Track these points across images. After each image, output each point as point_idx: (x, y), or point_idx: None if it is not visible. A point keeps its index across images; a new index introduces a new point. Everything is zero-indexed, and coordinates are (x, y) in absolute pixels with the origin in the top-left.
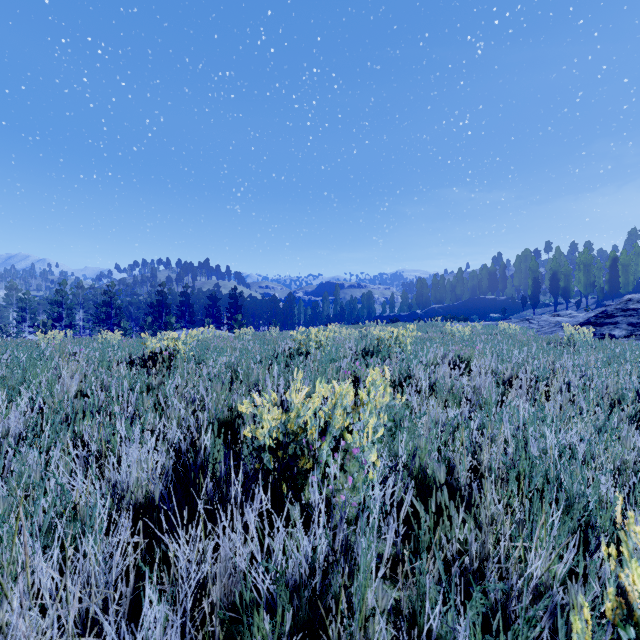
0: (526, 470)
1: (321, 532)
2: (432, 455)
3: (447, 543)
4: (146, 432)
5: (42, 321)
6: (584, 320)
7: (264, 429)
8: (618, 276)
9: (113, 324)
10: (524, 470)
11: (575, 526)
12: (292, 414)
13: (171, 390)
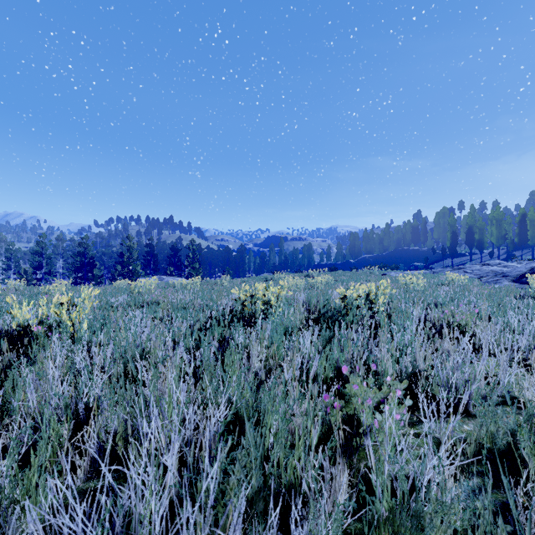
0: None
1: None
2: None
3: None
4: None
5: (23, 269)
6: (529, 270)
7: None
8: (527, 230)
9: (87, 271)
10: None
11: None
12: None
13: None
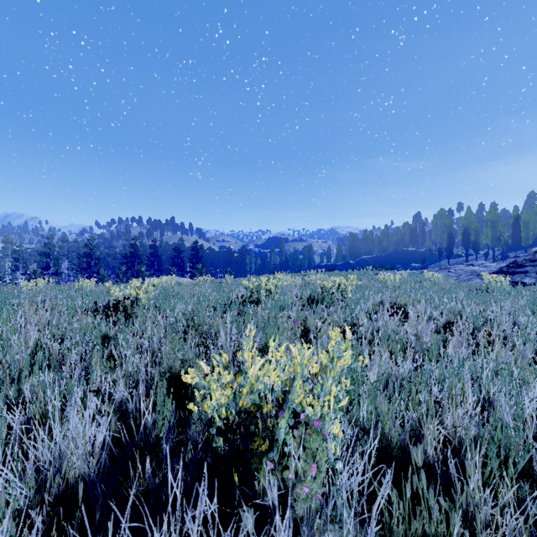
0: (502, 441)
1: None
2: (397, 423)
3: None
4: (92, 391)
5: (32, 270)
6: (497, 269)
7: (212, 402)
8: (520, 231)
9: (93, 272)
10: (499, 441)
11: None
12: (244, 391)
13: (124, 343)
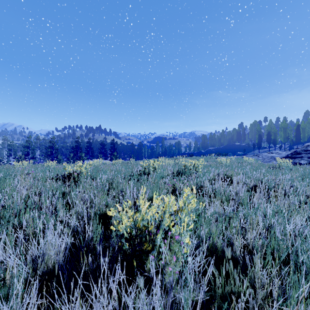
0: (275, 246)
1: (157, 304)
2: (220, 237)
3: (232, 295)
4: (58, 221)
5: (19, 155)
6: (285, 155)
7: (123, 225)
8: (300, 133)
9: (54, 157)
10: (273, 246)
11: (309, 285)
12: (139, 218)
13: (75, 196)
